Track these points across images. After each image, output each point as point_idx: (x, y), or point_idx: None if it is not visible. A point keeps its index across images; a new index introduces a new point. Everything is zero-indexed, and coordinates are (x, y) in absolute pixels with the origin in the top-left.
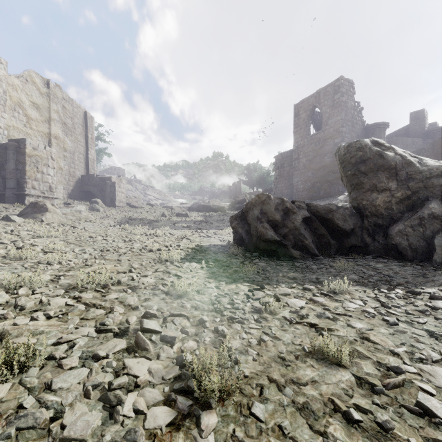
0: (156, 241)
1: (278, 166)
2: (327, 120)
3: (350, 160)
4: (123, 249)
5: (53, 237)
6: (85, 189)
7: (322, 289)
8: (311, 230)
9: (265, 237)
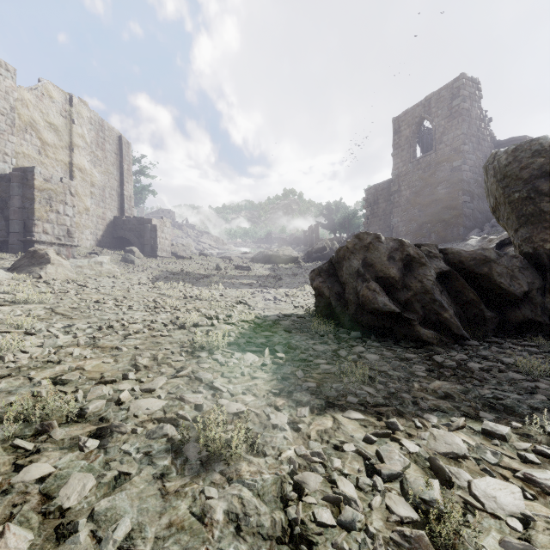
0: (197, 308)
1: (370, 203)
2: (441, 136)
3: (519, 174)
4: (137, 324)
5: (35, 302)
6: (120, 235)
7: (528, 435)
8: (450, 293)
9: (373, 305)
